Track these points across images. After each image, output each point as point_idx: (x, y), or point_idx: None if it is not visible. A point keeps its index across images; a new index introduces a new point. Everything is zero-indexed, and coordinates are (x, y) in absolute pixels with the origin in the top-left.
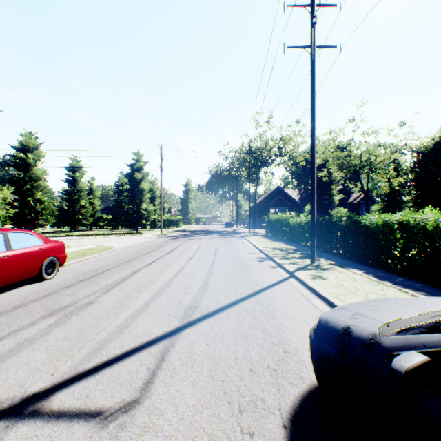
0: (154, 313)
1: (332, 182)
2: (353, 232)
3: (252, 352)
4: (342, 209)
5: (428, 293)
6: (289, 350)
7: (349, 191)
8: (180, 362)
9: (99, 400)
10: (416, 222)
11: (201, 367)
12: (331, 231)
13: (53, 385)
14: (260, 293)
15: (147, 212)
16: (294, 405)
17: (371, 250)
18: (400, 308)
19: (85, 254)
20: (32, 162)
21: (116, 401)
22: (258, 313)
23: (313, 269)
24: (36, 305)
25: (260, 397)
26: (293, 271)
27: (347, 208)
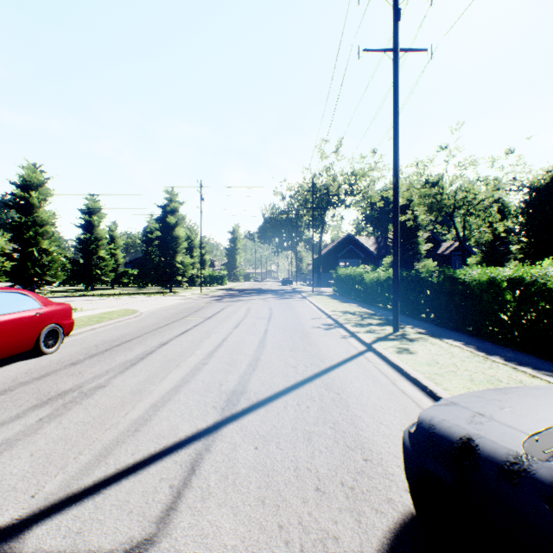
0: (185, 402)
1: (418, 228)
2: (448, 291)
3: (319, 460)
4: (430, 261)
5: None
6: (370, 457)
7: (438, 240)
8: (218, 477)
9: (95, 539)
10: (534, 278)
11: (247, 484)
12: (419, 289)
13: (31, 514)
14: (328, 373)
15: (183, 266)
16: (382, 547)
17: (472, 315)
18: (544, 406)
19: (100, 320)
20: (36, 202)
21: (119, 540)
22: (326, 402)
23: (397, 339)
24: (27, 390)
25: (332, 533)
26: (371, 342)
27: (436, 261)
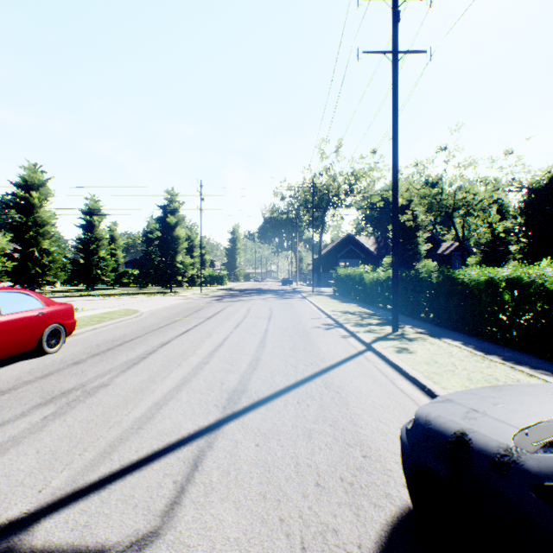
0: (187, 400)
1: (417, 228)
2: (447, 291)
3: (319, 457)
4: (430, 262)
5: (550, 372)
6: (369, 453)
7: (438, 240)
8: (220, 472)
9: (102, 532)
10: (531, 278)
11: (248, 480)
12: (418, 290)
13: (39, 508)
14: (327, 372)
15: (183, 266)
16: (380, 539)
17: (471, 315)
18: (535, 403)
19: (101, 320)
20: (37, 202)
21: (126, 533)
22: (325, 400)
23: (397, 339)
24: (31, 389)
25: (332, 526)
26: (371, 342)
27: (436, 261)
